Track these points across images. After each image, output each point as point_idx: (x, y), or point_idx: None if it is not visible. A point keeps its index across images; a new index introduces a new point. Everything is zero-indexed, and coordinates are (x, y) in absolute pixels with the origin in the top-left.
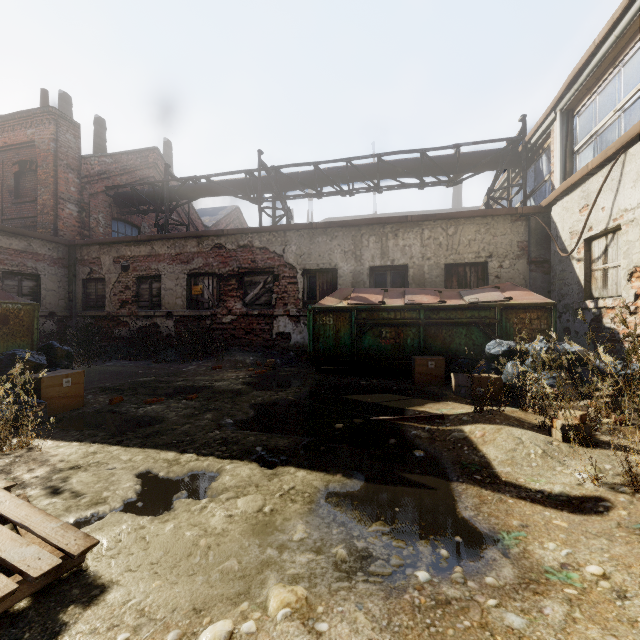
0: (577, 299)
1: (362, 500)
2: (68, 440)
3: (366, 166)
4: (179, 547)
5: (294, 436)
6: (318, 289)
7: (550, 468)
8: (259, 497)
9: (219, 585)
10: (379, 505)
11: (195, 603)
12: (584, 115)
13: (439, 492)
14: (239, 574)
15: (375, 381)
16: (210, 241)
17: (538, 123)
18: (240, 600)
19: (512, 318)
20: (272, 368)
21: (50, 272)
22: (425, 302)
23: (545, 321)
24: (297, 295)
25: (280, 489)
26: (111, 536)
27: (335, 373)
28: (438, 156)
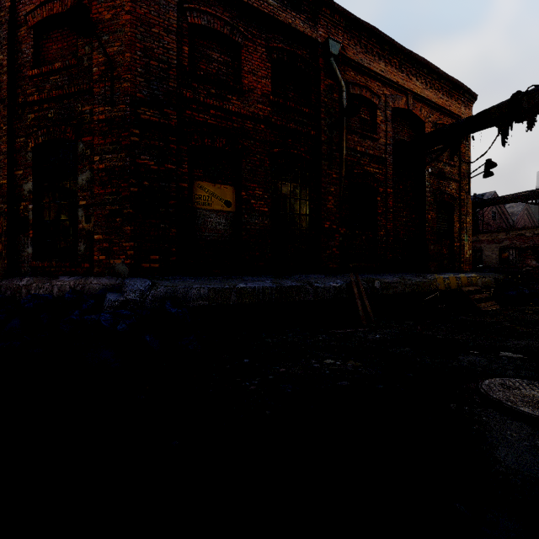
0: None
1: None
2: None
3: None
4: None
5: None
6: None
7: None
8: None
9: None
10: None
11: None
12: None
13: None
14: None
15: None
16: (514, 232)
17: None
18: None
19: None
20: None
21: None
22: None
23: None
24: None
25: None
26: None
27: None
28: None
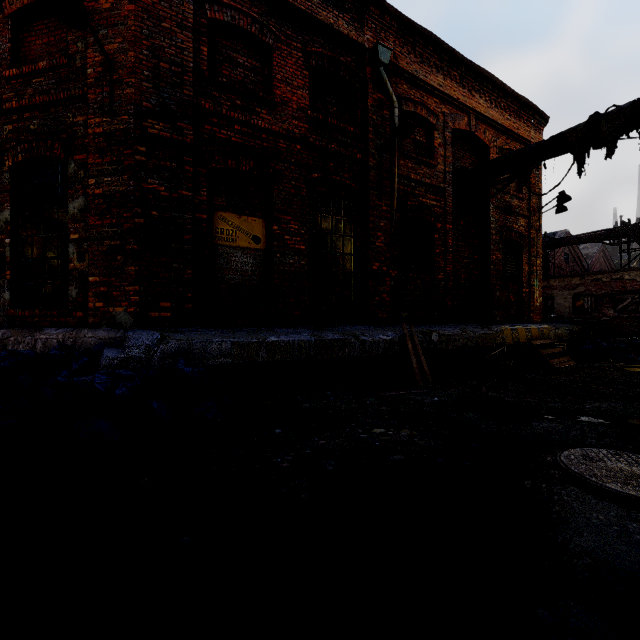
0: None
1: None
2: None
3: None
4: None
5: None
6: None
7: None
8: None
9: None
10: None
11: None
12: None
13: None
14: None
15: None
16: (589, 277)
17: None
18: None
19: None
20: None
21: None
22: None
23: None
24: None
25: None
26: None
27: None
28: None
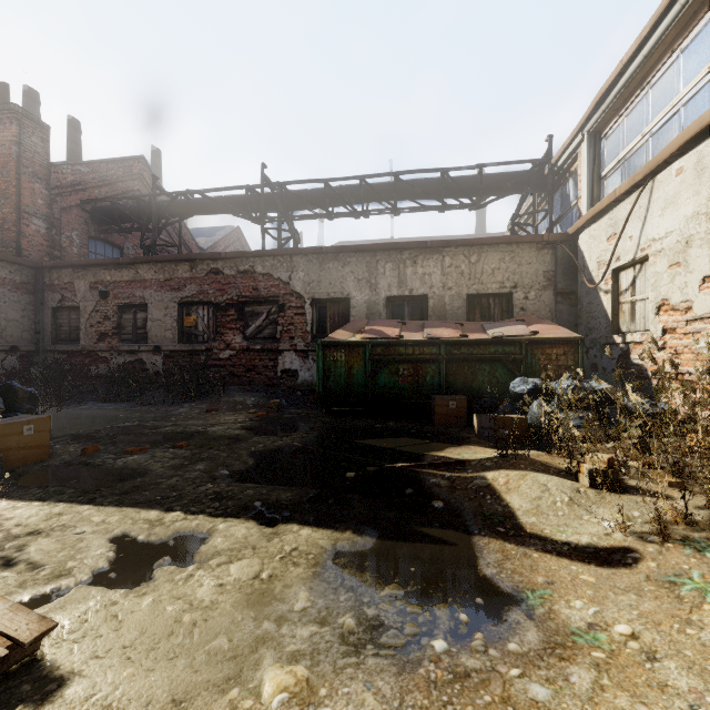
0: (605, 333)
1: (374, 560)
2: (28, 499)
3: (382, 185)
4: (158, 625)
5: (299, 488)
6: (329, 321)
7: (577, 517)
8: (256, 561)
9: (205, 669)
10: (393, 565)
11: (175, 693)
12: (612, 138)
13: (459, 548)
14: (229, 654)
15: (391, 423)
16: (205, 265)
17: (565, 145)
18: (229, 686)
19: (538, 354)
20: (276, 410)
21: (11, 299)
22: (446, 336)
23: (572, 357)
24: (305, 327)
25: (281, 551)
26: (75, 616)
27: (347, 415)
28: (460, 177)
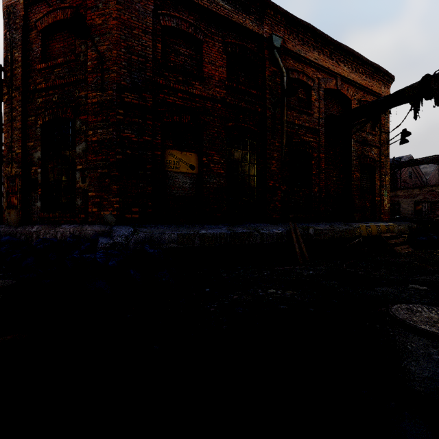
0: None
1: None
2: None
3: None
4: None
5: None
6: None
7: None
8: None
9: None
10: None
11: None
12: None
13: None
14: None
15: None
16: (426, 189)
17: None
18: None
19: None
20: None
21: None
22: None
23: None
24: None
25: None
26: None
27: None
28: None
